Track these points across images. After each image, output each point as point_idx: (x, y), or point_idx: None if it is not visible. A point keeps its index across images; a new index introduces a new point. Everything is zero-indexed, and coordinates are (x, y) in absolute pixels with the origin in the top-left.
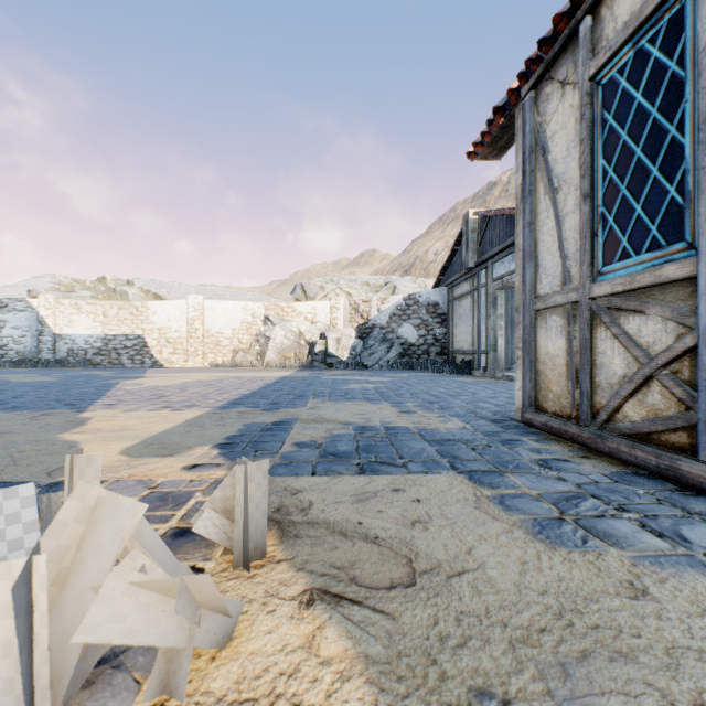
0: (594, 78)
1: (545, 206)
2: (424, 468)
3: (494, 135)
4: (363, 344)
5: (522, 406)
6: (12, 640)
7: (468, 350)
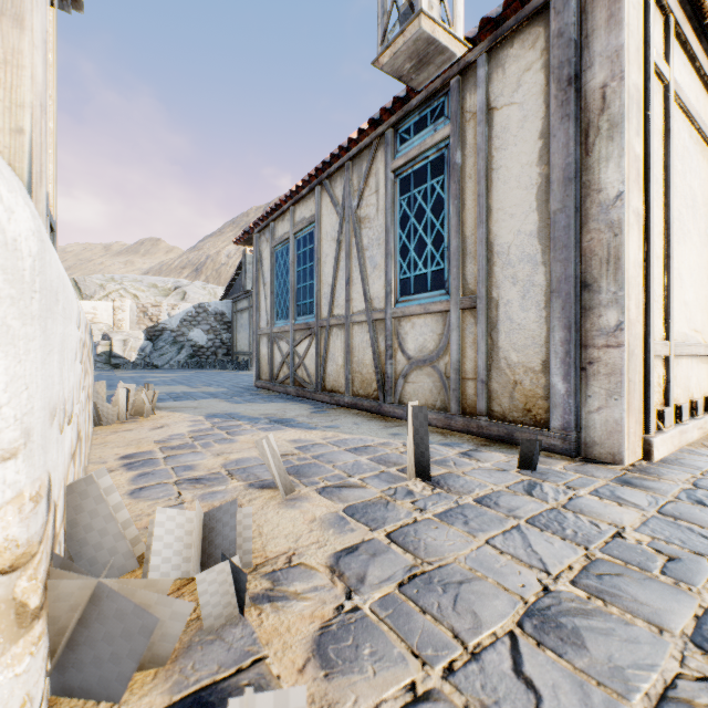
0: (274, 248)
1: (263, 289)
2: (203, 399)
3: (246, 239)
4: (153, 346)
5: (255, 379)
6: (123, 402)
7: (247, 352)
